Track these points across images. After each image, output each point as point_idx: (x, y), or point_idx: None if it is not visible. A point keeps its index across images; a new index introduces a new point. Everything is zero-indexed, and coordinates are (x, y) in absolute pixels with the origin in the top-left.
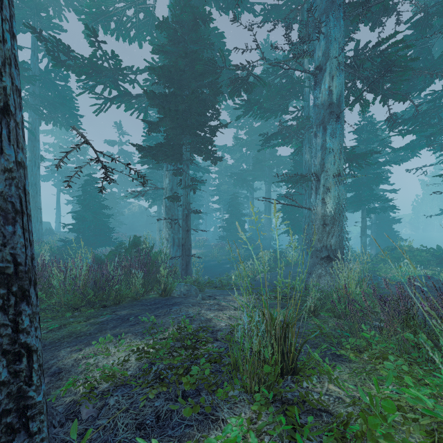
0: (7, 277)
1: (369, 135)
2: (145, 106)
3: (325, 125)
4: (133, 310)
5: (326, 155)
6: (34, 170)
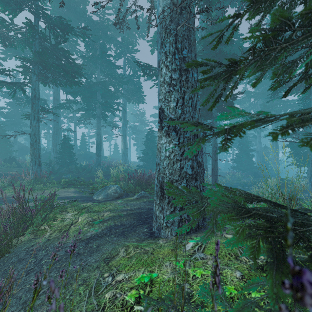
0: (201, 165)
1: None
2: None
3: None
4: None
5: None
6: (124, 128)
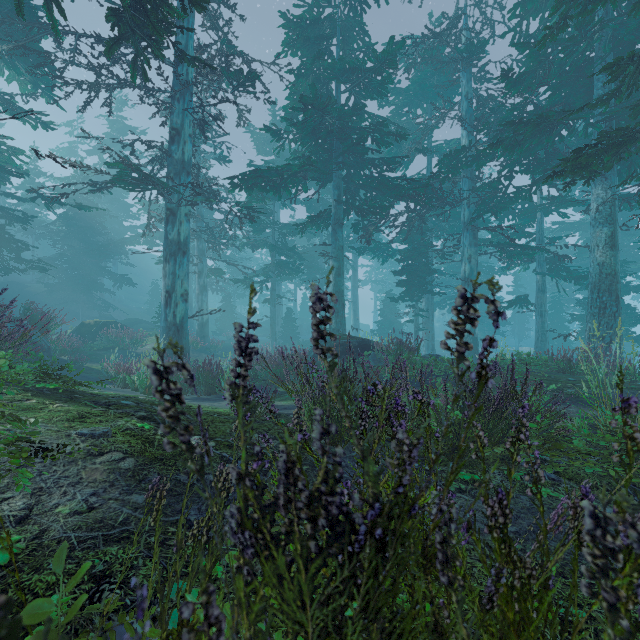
0: None
1: None
2: None
3: None
4: None
5: None
6: (355, 292)
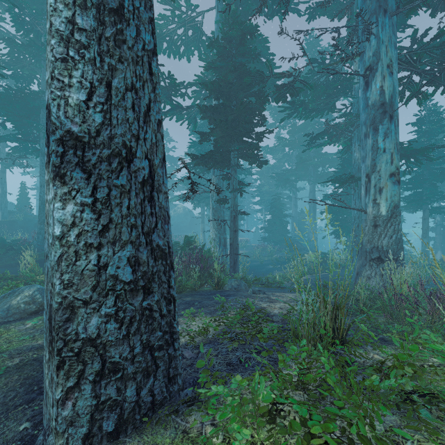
0: (165, 255)
1: (432, 126)
2: (194, 116)
3: (376, 126)
4: (195, 298)
5: (377, 156)
6: None
